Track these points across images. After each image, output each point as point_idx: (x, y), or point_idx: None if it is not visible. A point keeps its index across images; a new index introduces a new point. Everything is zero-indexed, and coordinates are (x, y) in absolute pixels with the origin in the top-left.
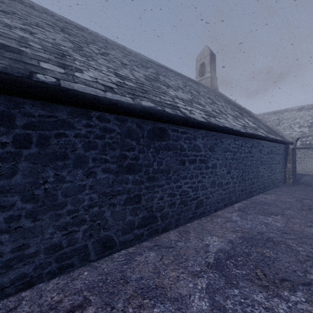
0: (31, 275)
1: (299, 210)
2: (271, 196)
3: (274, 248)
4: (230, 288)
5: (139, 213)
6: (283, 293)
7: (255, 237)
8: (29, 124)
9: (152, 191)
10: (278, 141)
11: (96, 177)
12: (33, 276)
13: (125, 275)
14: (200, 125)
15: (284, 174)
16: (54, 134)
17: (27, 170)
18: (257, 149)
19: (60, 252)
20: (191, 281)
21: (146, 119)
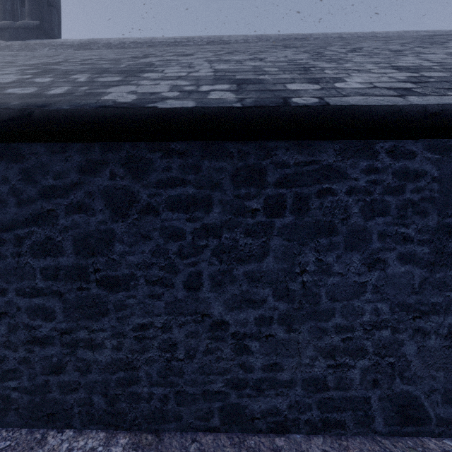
0: (284, 413)
1: None
2: None
3: None
4: None
5: None
6: None
7: None
8: (282, 180)
9: None
10: None
11: (386, 270)
12: (286, 417)
13: None
14: None
15: None
16: (315, 191)
17: (279, 250)
18: None
19: (324, 394)
20: None
21: None
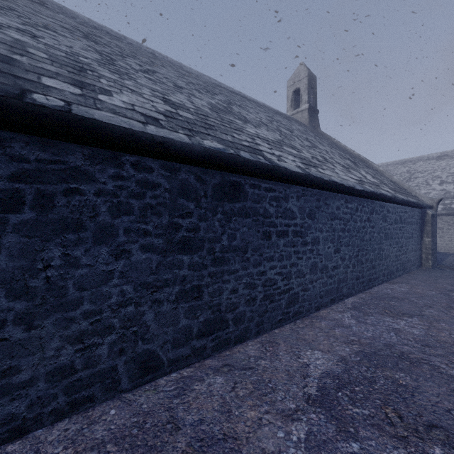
0: (23, 416)
1: (445, 308)
2: (401, 287)
3: (412, 370)
4: (344, 441)
5: (199, 314)
6: (433, 450)
7: (380, 352)
8: (20, 174)
9: (220, 281)
10: (411, 203)
11: (131, 258)
12: (26, 418)
13: (175, 415)
14: (294, 179)
15: (419, 253)
16: (62, 190)
17: (16, 247)
18: (380, 215)
19: (72, 378)
20: (282, 427)
21: (210, 168)
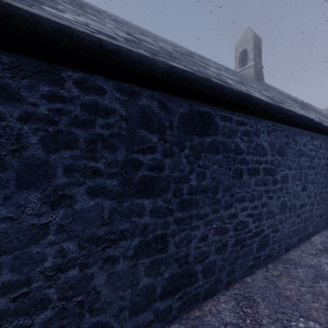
0: None
1: None
2: None
3: None
4: None
5: (163, 270)
6: None
7: None
8: None
9: (188, 227)
10: None
11: (74, 206)
12: None
13: None
14: (267, 111)
15: None
16: None
17: None
18: None
19: None
20: None
21: (177, 95)
